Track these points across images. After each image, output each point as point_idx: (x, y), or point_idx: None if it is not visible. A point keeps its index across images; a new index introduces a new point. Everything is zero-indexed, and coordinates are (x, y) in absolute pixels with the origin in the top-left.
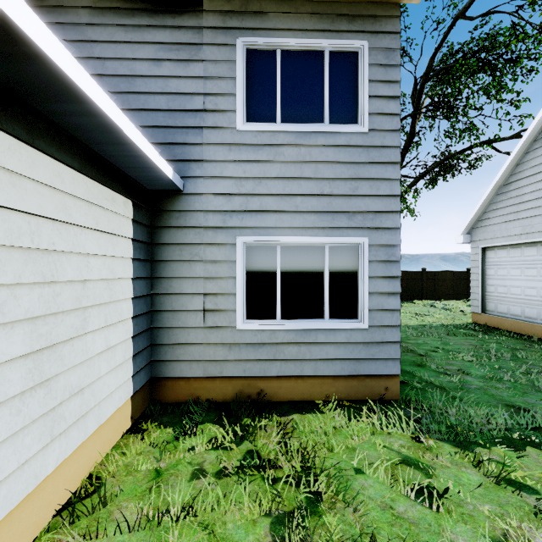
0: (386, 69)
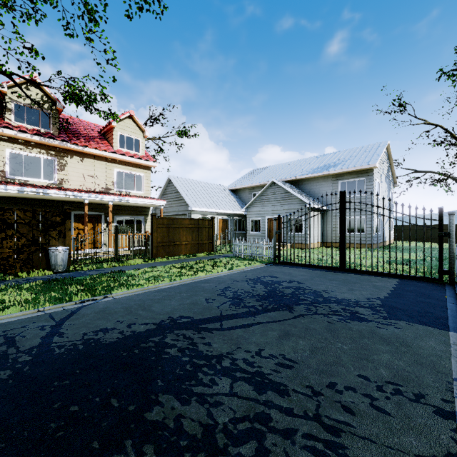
0: (370, 182)
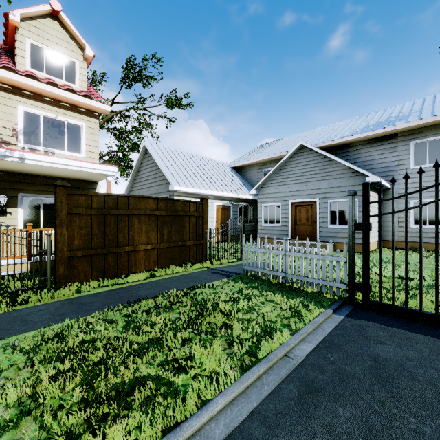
0: None
